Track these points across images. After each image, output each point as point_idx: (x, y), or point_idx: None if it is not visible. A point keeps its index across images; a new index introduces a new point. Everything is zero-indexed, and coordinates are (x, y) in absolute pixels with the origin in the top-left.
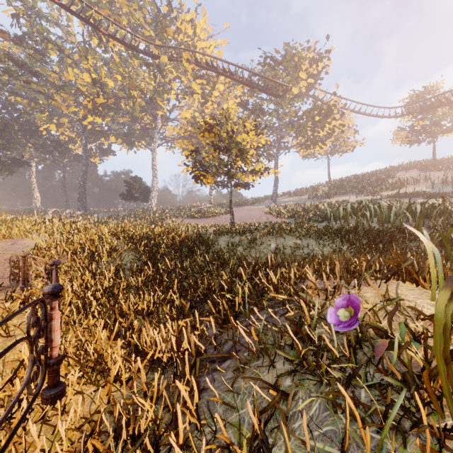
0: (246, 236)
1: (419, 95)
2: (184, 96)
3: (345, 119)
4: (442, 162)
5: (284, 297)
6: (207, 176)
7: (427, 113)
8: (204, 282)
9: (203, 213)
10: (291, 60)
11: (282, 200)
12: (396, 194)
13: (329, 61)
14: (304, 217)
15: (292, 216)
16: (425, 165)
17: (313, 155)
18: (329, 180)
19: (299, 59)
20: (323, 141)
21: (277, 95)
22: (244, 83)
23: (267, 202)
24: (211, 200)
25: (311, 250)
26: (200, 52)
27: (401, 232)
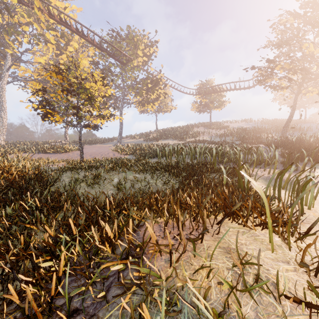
0: (92, 172)
1: (204, 85)
2: (37, 42)
3: (166, 91)
4: (214, 124)
5: (120, 265)
6: (54, 115)
7: (208, 96)
8: (21, 241)
9: (56, 149)
10: (132, 39)
11: (125, 141)
12: (194, 140)
13: (157, 48)
14: (141, 154)
15: (133, 153)
16: (206, 125)
17: (146, 111)
18: (157, 129)
19: (137, 40)
20: (153, 102)
21: (122, 62)
22: (95, 45)
23: (115, 142)
24: (67, 138)
25: (147, 182)
26: (53, 6)
27: (205, 167)
